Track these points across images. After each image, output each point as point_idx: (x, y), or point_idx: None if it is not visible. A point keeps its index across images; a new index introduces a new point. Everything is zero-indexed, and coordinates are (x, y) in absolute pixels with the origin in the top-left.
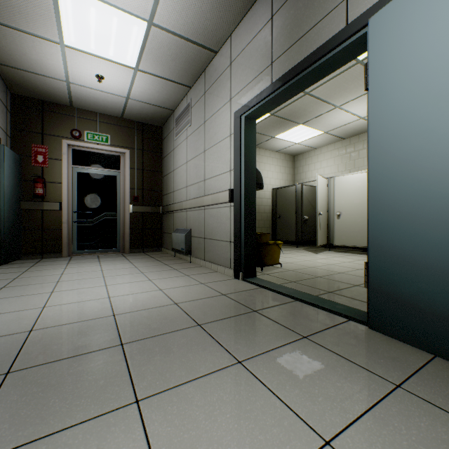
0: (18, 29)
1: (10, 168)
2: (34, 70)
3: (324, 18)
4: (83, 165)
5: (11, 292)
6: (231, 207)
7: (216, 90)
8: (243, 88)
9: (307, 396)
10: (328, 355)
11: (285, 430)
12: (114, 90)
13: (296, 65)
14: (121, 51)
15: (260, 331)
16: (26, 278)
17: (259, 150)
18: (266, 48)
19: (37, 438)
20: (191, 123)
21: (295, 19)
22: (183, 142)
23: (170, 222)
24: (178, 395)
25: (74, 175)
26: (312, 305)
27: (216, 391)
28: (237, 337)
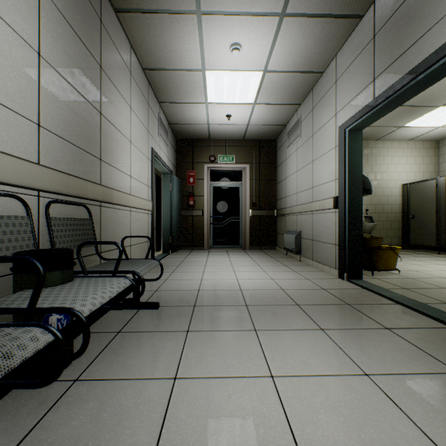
0: (183, 103)
1: (176, 189)
2: (189, 122)
3: (424, 34)
4: (216, 181)
5: (183, 269)
6: (336, 213)
7: (322, 106)
8: (346, 103)
9: (365, 355)
10: (402, 342)
11: (339, 362)
12: (238, 122)
13: (396, 81)
14: (243, 96)
15: (346, 317)
16: (187, 261)
17: (384, 142)
18: (369, 66)
19: (213, 330)
20: (300, 136)
21: (395, 38)
22: (293, 153)
23: (282, 224)
24: (277, 333)
25: (211, 189)
26: (413, 310)
27: (301, 337)
28: (325, 316)
